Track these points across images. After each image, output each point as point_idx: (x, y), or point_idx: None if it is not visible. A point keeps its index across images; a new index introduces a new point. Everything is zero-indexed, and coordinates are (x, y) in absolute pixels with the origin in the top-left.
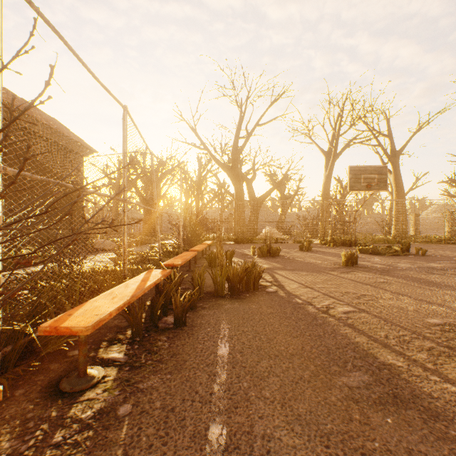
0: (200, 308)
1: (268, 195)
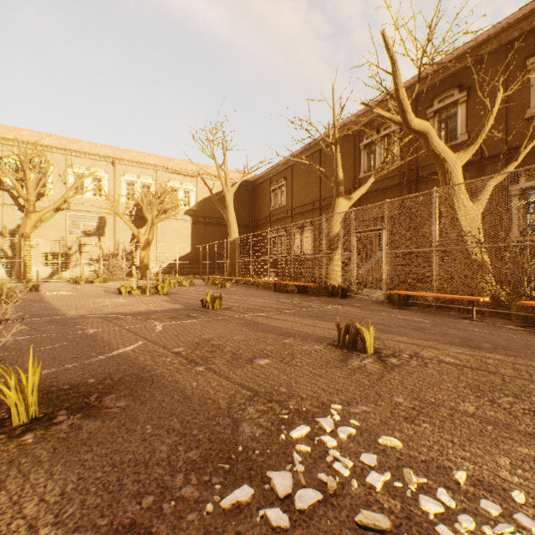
0: None
1: None
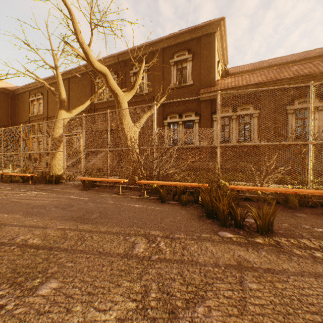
0: (184, 207)
1: None
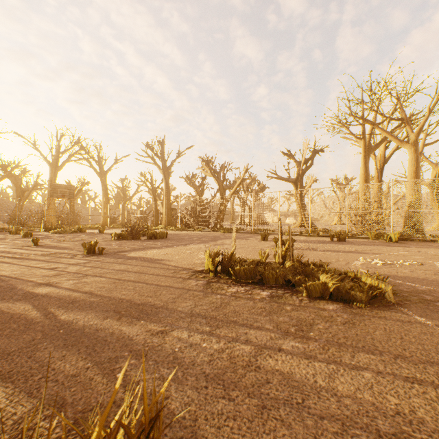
0: None
1: None
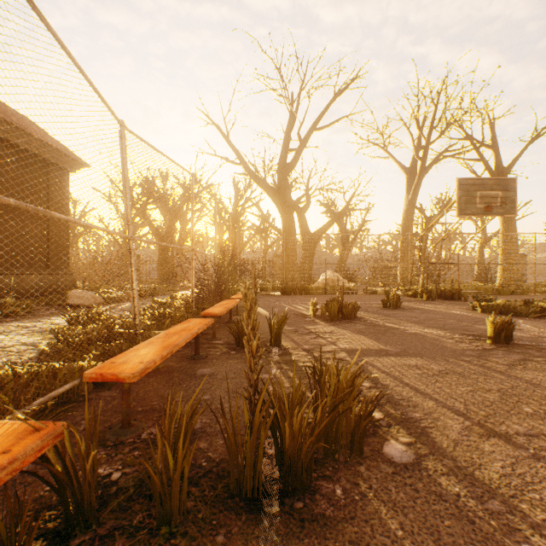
0: None
1: (326, 229)
